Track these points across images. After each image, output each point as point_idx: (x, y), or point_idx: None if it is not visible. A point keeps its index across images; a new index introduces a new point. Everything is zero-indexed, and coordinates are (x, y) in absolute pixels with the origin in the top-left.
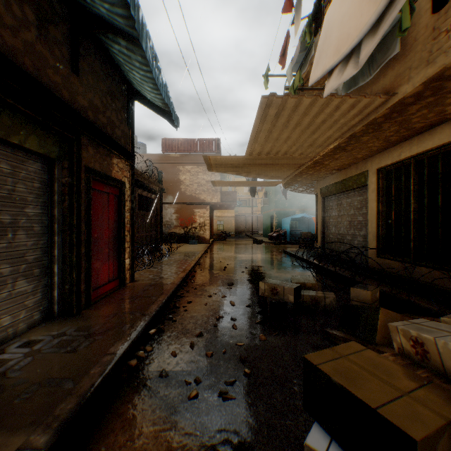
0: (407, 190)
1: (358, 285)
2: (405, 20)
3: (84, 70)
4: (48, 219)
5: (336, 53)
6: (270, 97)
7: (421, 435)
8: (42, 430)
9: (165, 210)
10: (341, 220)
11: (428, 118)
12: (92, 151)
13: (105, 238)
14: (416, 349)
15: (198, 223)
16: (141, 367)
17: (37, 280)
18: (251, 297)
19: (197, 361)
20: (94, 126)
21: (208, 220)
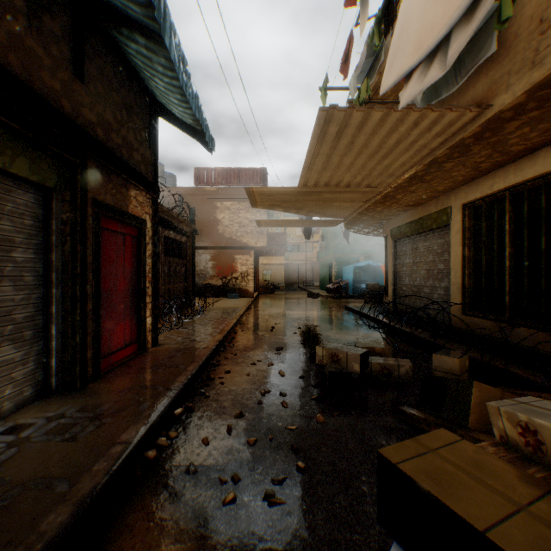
0: (501, 231)
1: (442, 350)
2: (506, 8)
3: (92, 76)
4: (43, 266)
5: (416, 50)
6: (330, 110)
7: None
8: None
9: (198, 256)
10: (417, 268)
11: (529, 138)
12: (102, 179)
13: (120, 291)
14: (525, 439)
15: (239, 273)
16: (162, 460)
17: (29, 345)
18: (306, 365)
19: (236, 451)
20: (104, 147)
21: (252, 269)
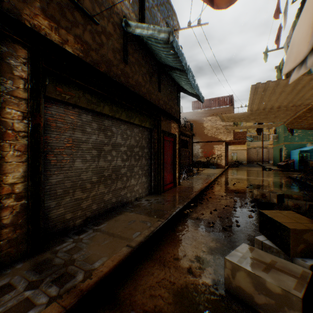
0: None
1: None
2: None
3: (162, 88)
4: (150, 153)
5: (294, 60)
6: (257, 84)
7: (292, 228)
8: (162, 219)
9: (194, 146)
10: None
11: None
12: (164, 122)
13: (168, 162)
14: None
15: (216, 155)
16: (188, 215)
17: (147, 177)
18: (249, 200)
19: (213, 218)
20: (165, 112)
21: (223, 153)
